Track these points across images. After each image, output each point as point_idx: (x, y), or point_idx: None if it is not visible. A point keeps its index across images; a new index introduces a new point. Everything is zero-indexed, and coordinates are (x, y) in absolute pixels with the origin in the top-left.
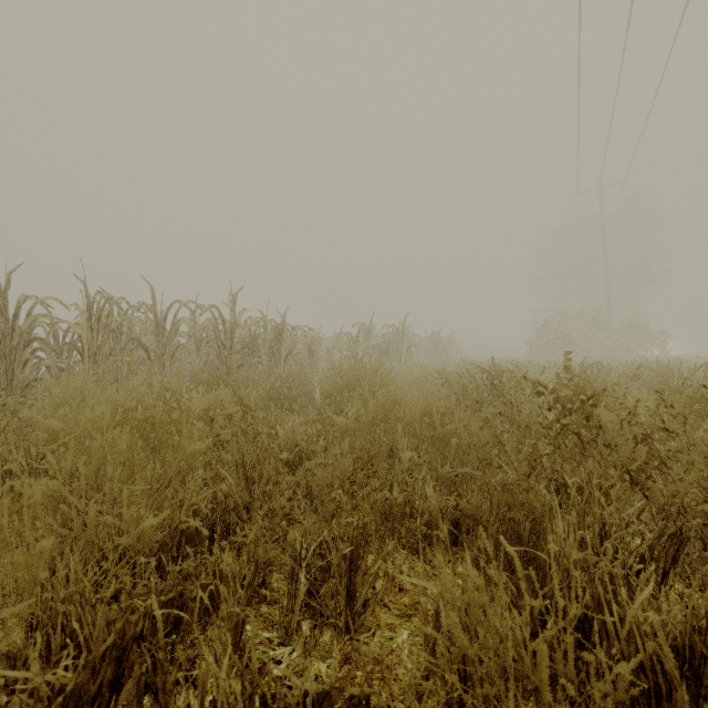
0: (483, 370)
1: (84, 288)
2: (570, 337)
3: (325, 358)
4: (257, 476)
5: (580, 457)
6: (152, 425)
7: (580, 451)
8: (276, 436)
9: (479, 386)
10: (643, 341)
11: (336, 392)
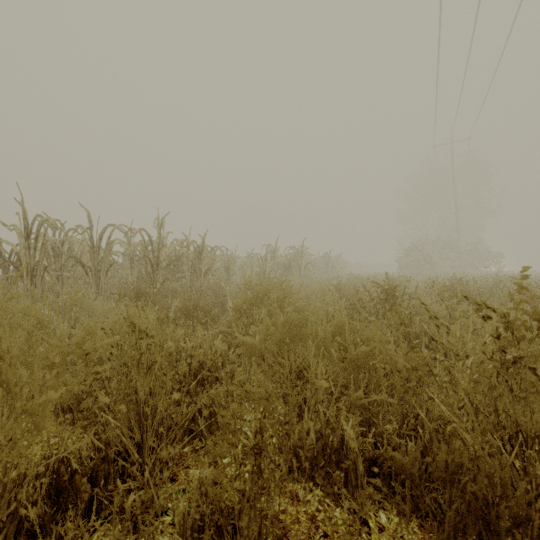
0: (378, 284)
1: (23, 211)
2: (430, 257)
3: (240, 273)
4: (149, 410)
5: (537, 396)
6: (12, 357)
7: (537, 389)
8: (185, 350)
9: (374, 299)
10: (484, 260)
11: (246, 305)
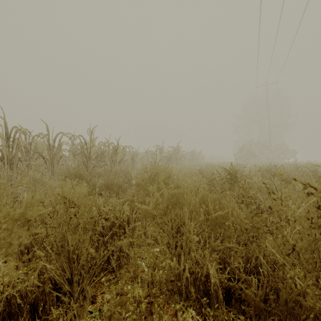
0: (226, 169)
1: (5, 124)
2: (254, 153)
3: (140, 162)
4: (75, 257)
5: None
6: None
7: None
8: (104, 212)
9: (223, 178)
10: (285, 154)
11: (143, 182)
